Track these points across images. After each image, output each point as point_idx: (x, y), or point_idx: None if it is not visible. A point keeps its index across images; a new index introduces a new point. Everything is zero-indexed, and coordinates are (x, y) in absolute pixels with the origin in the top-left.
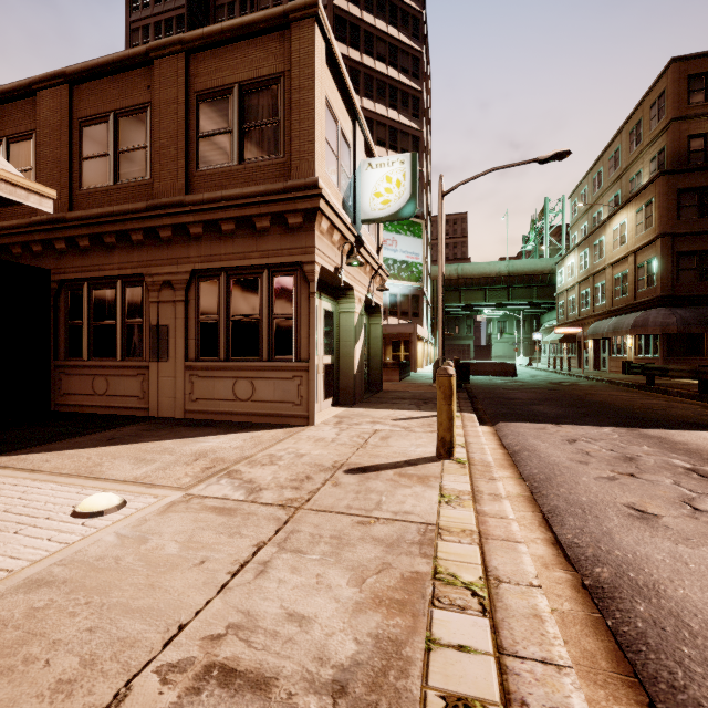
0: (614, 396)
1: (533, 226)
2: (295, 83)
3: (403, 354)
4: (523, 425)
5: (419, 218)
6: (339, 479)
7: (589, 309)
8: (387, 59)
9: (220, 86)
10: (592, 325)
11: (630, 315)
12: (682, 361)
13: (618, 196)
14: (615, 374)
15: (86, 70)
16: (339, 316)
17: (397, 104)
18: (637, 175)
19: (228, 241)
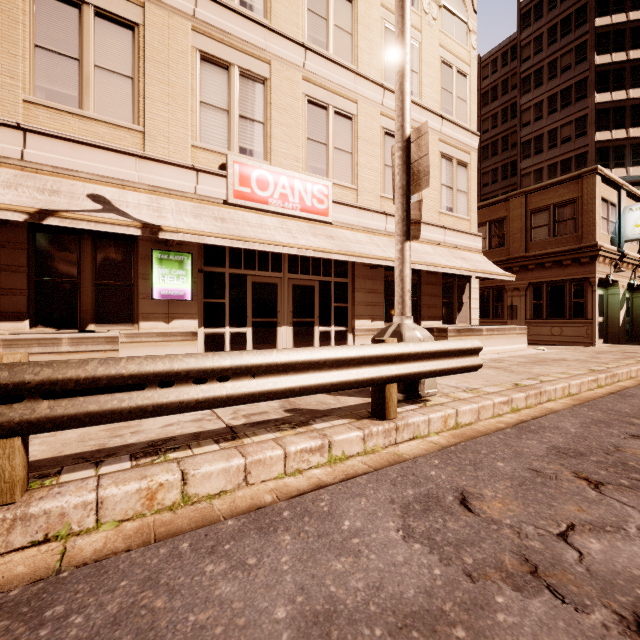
0: None
1: None
2: (585, 202)
3: None
4: None
5: None
6: (612, 352)
7: None
8: None
9: (543, 206)
10: None
11: None
12: None
13: None
14: None
15: (477, 207)
16: (607, 296)
17: None
18: None
19: (547, 270)
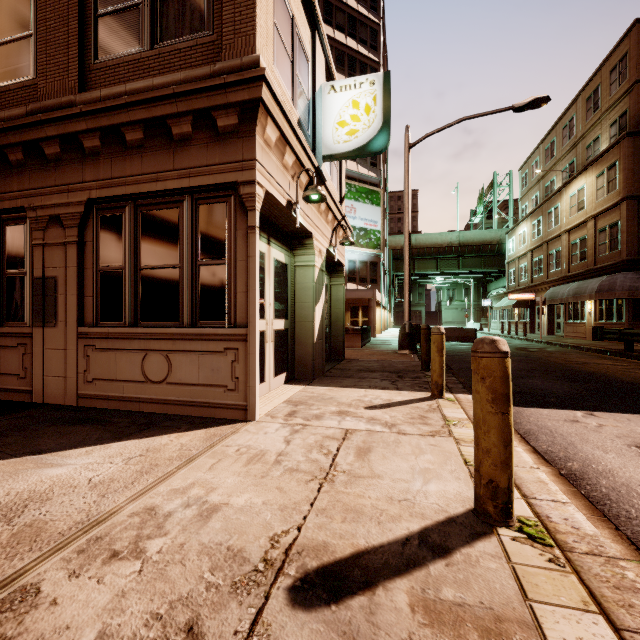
0: (603, 365)
1: (481, 200)
2: None
3: (361, 319)
4: (542, 413)
5: (377, 187)
6: None
7: (542, 275)
8: (346, 29)
9: None
10: (548, 291)
11: (592, 280)
12: None
13: (573, 164)
14: (574, 339)
15: None
16: (294, 271)
17: (356, 74)
18: (595, 141)
19: (135, 157)
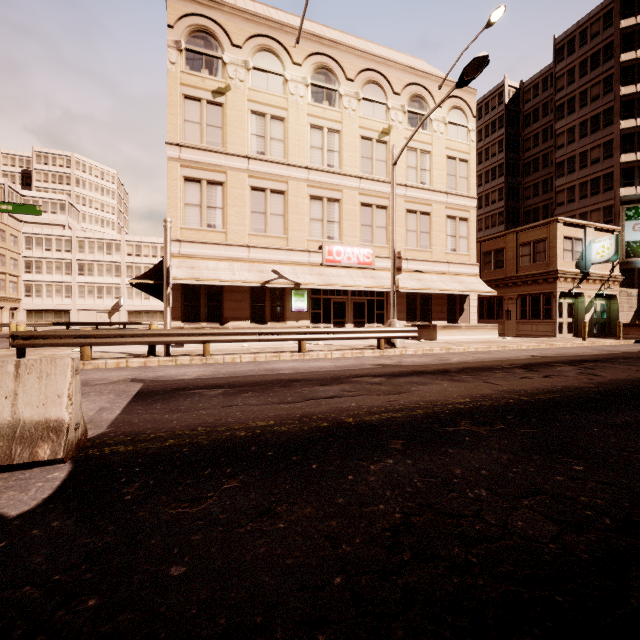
0: None
1: None
2: (551, 241)
3: None
4: None
5: None
6: (551, 340)
7: None
8: None
9: (527, 242)
10: None
11: None
12: None
13: None
14: None
15: (485, 240)
16: (577, 304)
17: None
18: None
19: (529, 286)
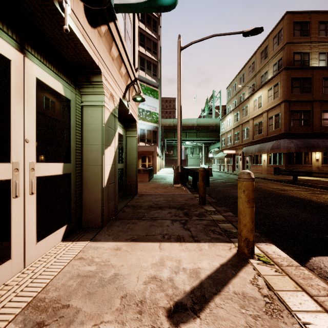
0: (296, 191)
1: (207, 104)
2: None
3: (147, 163)
4: None
5: (157, 88)
6: None
7: (239, 141)
8: None
9: None
10: (244, 149)
11: (267, 143)
12: (293, 167)
13: (254, 85)
14: (257, 174)
15: None
16: (81, 111)
17: (144, 21)
18: (265, 73)
19: None
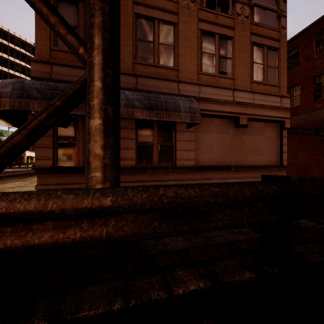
0: None
1: None
2: None
3: (30, 161)
4: None
5: None
6: None
7: None
8: (21, 71)
9: None
10: None
11: None
12: None
13: None
14: None
15: None
16: None
17: None
18: None
19: None
